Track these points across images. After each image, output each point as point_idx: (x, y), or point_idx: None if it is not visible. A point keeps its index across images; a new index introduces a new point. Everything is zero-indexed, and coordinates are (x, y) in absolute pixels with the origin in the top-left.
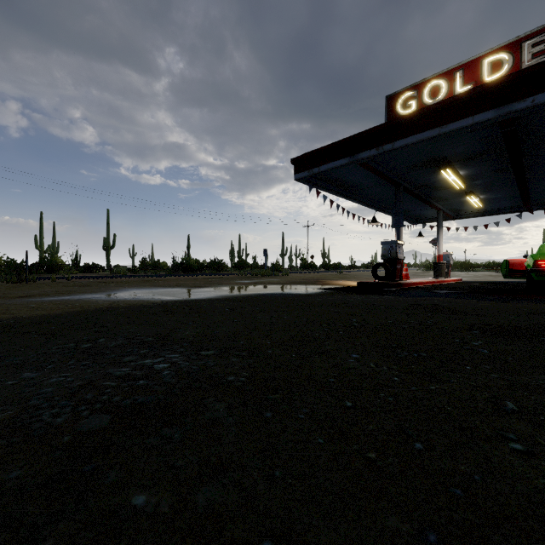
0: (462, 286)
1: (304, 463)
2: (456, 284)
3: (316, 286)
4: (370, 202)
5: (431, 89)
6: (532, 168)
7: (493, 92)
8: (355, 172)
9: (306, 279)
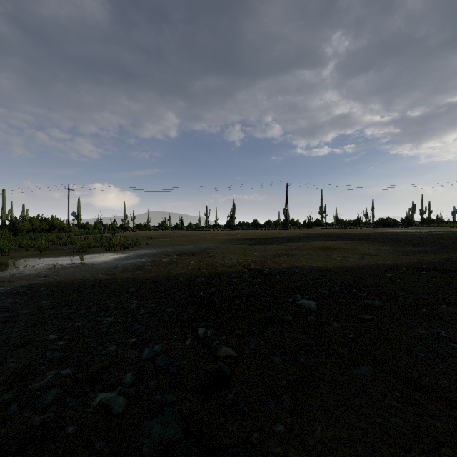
0: None
1: None
2: None
3: None
4: None
5: None
6: None
7: None
8: None
9: None
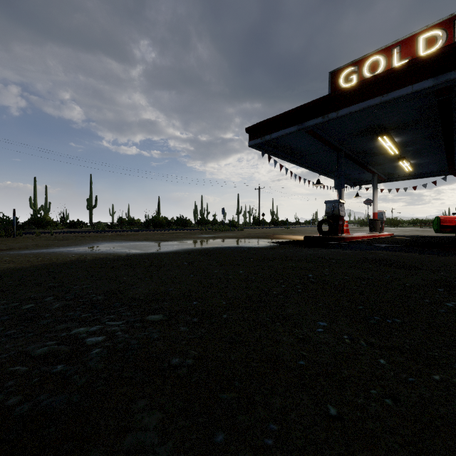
0: (397, 240)
1: None
2: (390, 238)
3: (267, 240)
4: (314, 166)
5: (370, 65)
6: None
7: (431, 62)
8: (302, 139)
9: (259, 234)
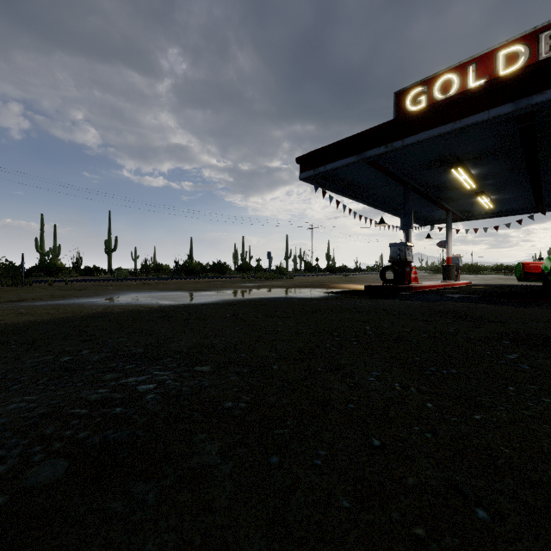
0: (474, 290)
1: (326, 547)
2: (466, 288)
3: (322, 290)
4: (377, 203)
5: (442, 84)
6: (547, 166)
7: (510, 84)
8: (362, 171)
9: (312, 282)
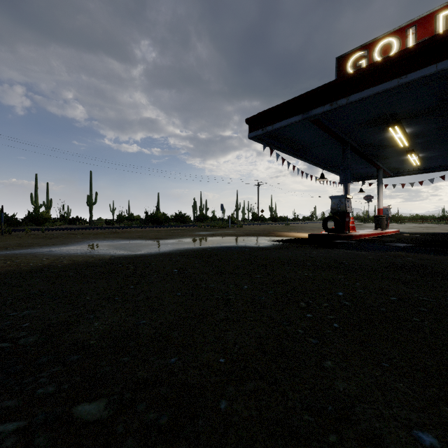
0: (408, 238)
1: None
2: (399, 236)
3: (269, 238)
4: (316, 161)
5: (382, 48)
6: None
7: None
8: (306, 130)
9: (259, 231)
